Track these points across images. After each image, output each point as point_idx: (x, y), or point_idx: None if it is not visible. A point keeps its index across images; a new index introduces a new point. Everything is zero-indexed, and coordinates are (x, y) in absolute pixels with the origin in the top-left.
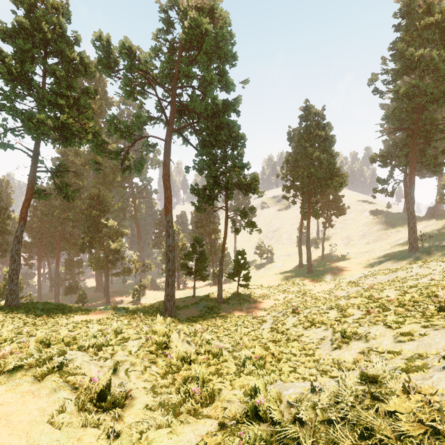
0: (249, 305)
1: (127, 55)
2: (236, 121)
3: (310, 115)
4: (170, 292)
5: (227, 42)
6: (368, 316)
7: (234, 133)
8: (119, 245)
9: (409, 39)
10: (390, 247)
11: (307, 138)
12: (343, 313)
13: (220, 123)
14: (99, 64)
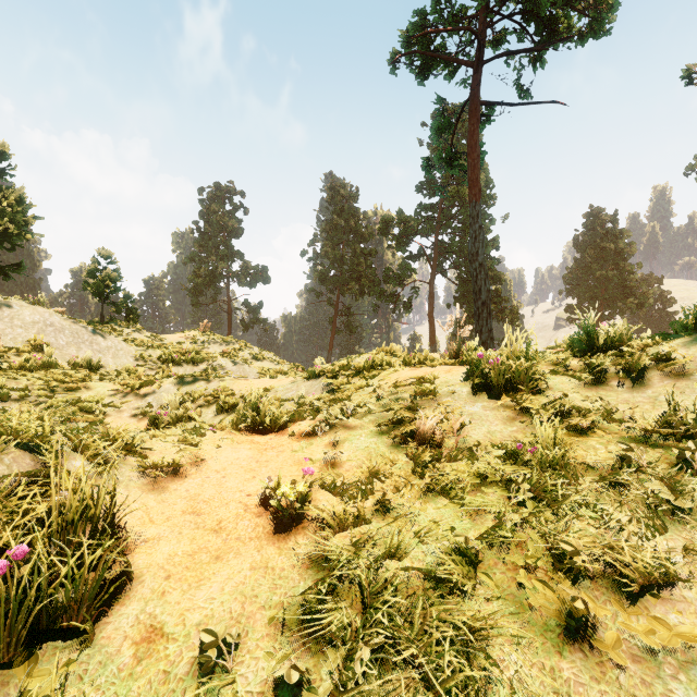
0: None
1: (403, 226)
2: (493, 261)
3: (597, 223)
4: None
5: (484, 195)
6: None
7: (492, 271)
8: None
9: None
10: None
11: (591, 251)
12: None
13: None
14: (380, 231)
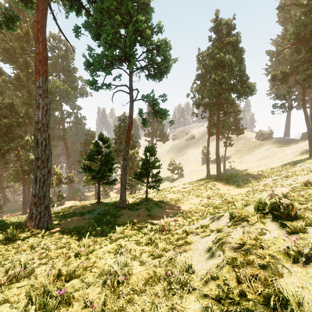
0: (159, 210)
1: None
2: None
3: (220, 26)
4: (37, 192)
5: None
6: None
7: None
8: None
9: None
10: (282, 160)
11: (218, 45)
12: None
13: None
14: None
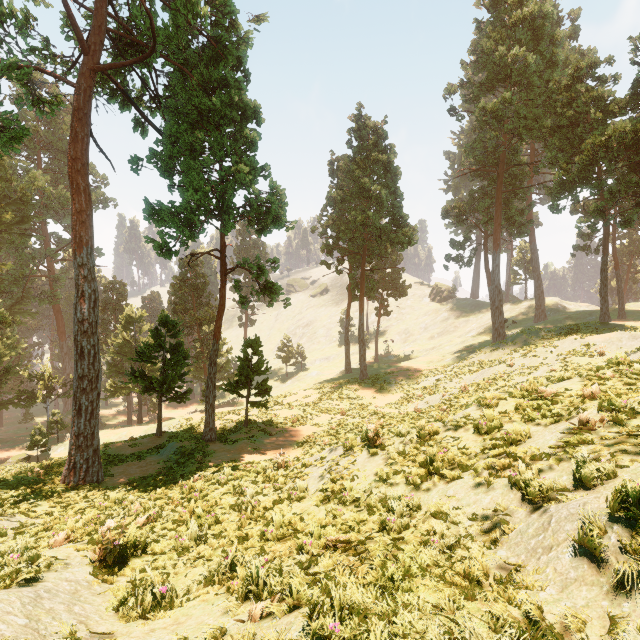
0: (269, 439)
1: None
2: (241, 77)
3: (365, 130)
4: (83, 428)
5: None
6: (588, 434)
7: (238, 100)
8: (6, 346)
9: (498, 36)
10: (462, 340)
11: (361, 163)
12: (494, 436)
13: (208, 76)
14: None
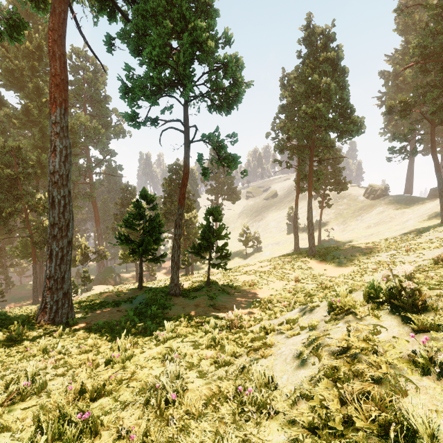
0: (227, 298)
1: None
2: None
3: (314, 37)
4: (53, 272)
5: None
6: None
7: None
8: None
9: None
10: (401, 227)
11: (311, 64)
12: None
13: None
14: None
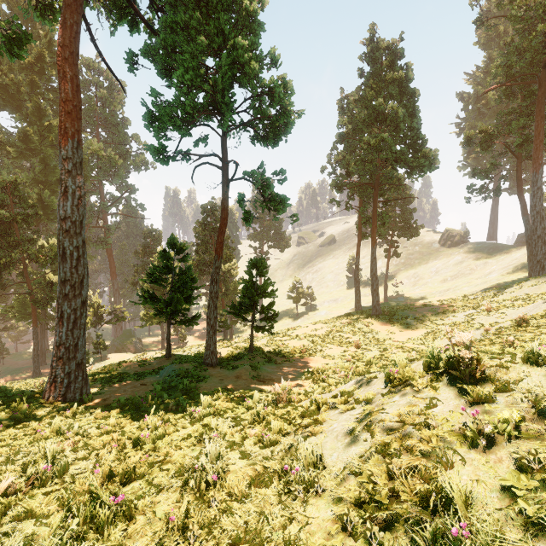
0: (273, 368)
1: None
2: None
3: (378, 52)
4: (64, 338)
5: None
6: None
7: None
8: None
9: None
10: (483, 280)
11: (375, 85)
12: None
13: None
14: None
